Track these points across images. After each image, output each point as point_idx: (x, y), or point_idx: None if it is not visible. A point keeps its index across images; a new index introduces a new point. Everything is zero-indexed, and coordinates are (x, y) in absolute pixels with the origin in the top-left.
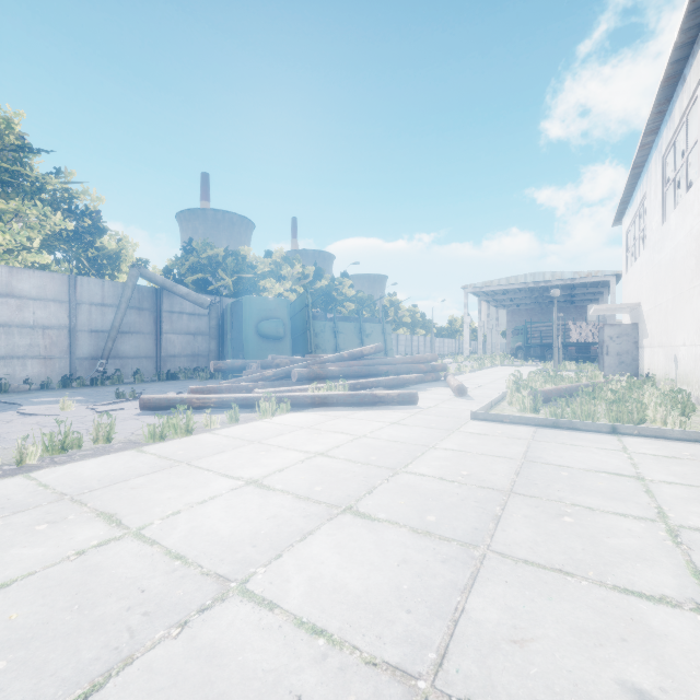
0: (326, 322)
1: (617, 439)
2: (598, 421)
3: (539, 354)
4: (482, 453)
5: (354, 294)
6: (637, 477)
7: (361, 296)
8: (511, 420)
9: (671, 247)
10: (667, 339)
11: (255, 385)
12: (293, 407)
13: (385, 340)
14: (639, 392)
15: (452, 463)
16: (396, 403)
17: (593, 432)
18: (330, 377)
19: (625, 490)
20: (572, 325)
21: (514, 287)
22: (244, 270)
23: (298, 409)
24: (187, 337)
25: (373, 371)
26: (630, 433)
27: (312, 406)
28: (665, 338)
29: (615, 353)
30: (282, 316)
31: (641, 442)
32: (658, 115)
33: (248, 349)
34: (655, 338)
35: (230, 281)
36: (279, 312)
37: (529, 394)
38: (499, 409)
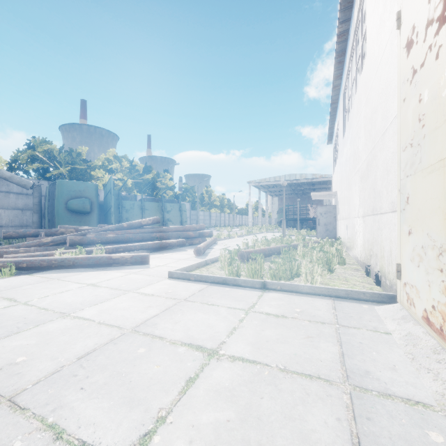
0: (135, 201)
1: (260, 295)
2: (260, 277)
3: (292, 225)
4: (104, 321)
5: (152, 182)
6: (212, 351)
7: (186, 187)
8: (195, 278)
9: (345, 152)
10: (344, 214)
11: (26, 250)
12: (31, 270)
13: (181, 215)
14: (311, 251)
15: (39, 341)
16: (130, 263)
17: (249, 288)
18: (105, 242)
19: (167, 379)
20: (310, 207)
21: (278, 182)
22: (77, 163)
23: (33, 272)
24: (15, 211)
25: (146, 237)
26: (275, 288)
27: (49, 268)
28: (344, 213)
29: (323, 224)
30: (90, 196)
31: (275, 298)
32: (340, 64)
33: (58, 221)
34: (341, 214)
35: (63, 170)
36: (87, 193)
37: (239, 254)
38: (209, 267)
